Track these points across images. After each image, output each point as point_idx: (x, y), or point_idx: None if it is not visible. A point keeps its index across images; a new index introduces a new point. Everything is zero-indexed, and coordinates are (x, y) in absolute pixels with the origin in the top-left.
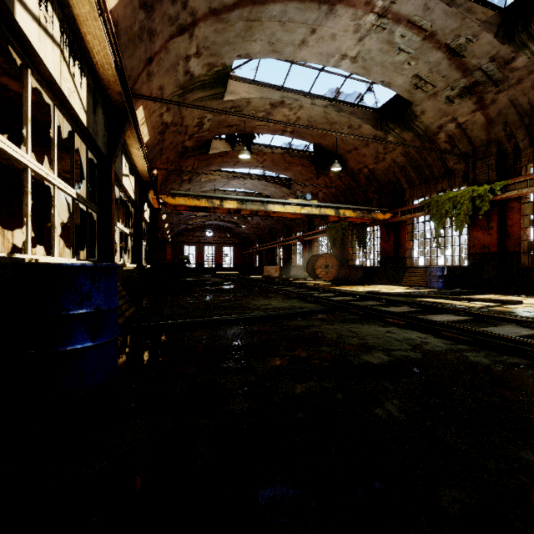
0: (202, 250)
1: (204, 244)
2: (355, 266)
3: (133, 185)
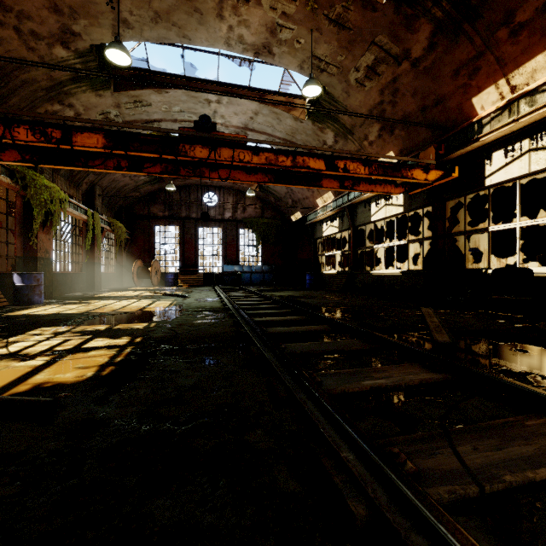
0: None
1: None
2: None
3: (400, 201)
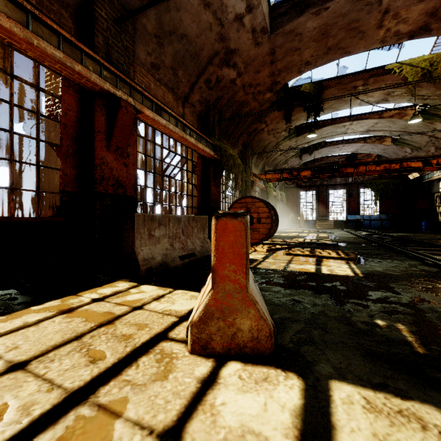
0: None
1: None
2: None
3: None
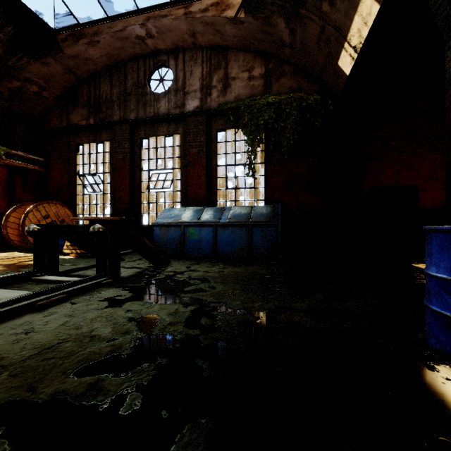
0: None
1: None
2: None
3: None
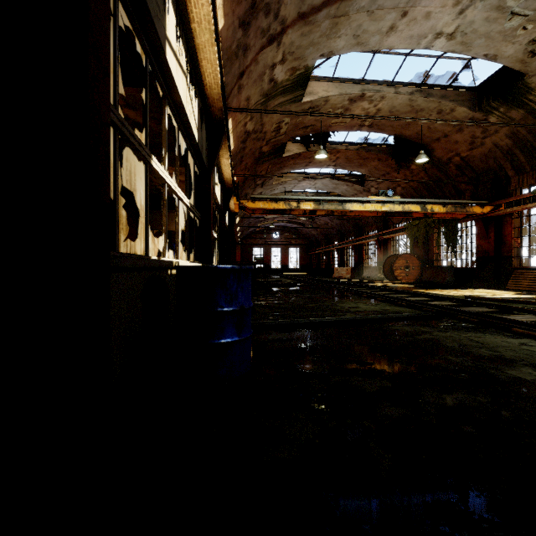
0: (269, 252)
1: (270, 245)
2: (443, 267)
3: (220, 193)
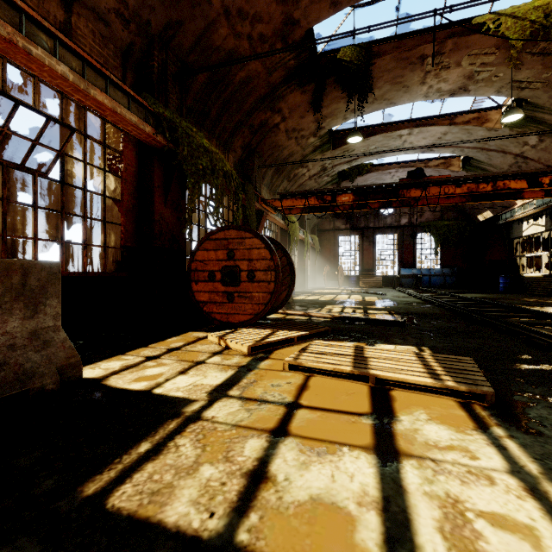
0: None
1: None
2: None
3: None
